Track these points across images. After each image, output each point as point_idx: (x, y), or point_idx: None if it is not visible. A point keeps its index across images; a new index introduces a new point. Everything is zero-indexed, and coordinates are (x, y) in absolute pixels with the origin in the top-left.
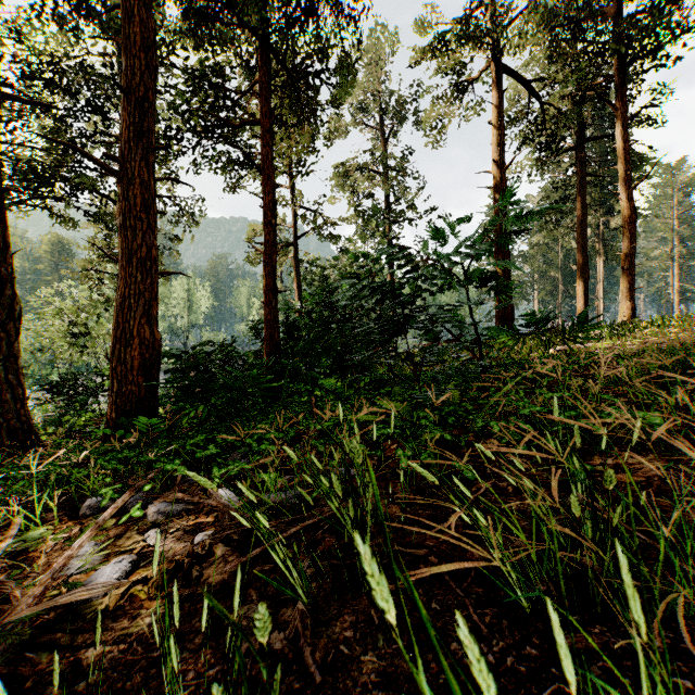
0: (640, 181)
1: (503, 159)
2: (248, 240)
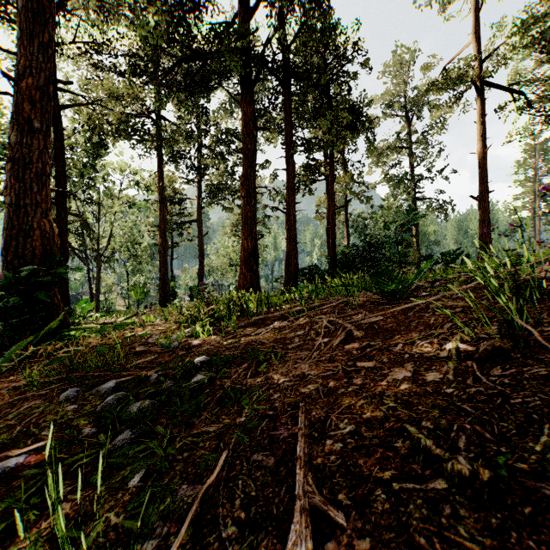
0: None
1: (484, 144)
2: (315, 207)
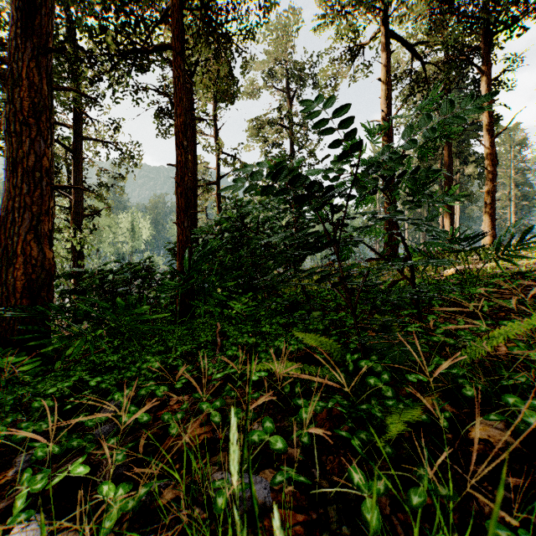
0: (500, 131)
1: (390, 109)
2: None
